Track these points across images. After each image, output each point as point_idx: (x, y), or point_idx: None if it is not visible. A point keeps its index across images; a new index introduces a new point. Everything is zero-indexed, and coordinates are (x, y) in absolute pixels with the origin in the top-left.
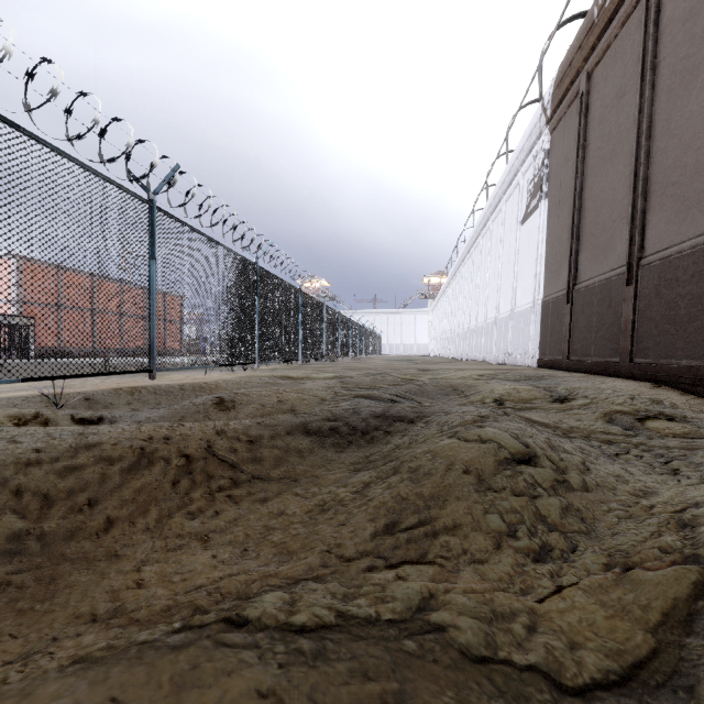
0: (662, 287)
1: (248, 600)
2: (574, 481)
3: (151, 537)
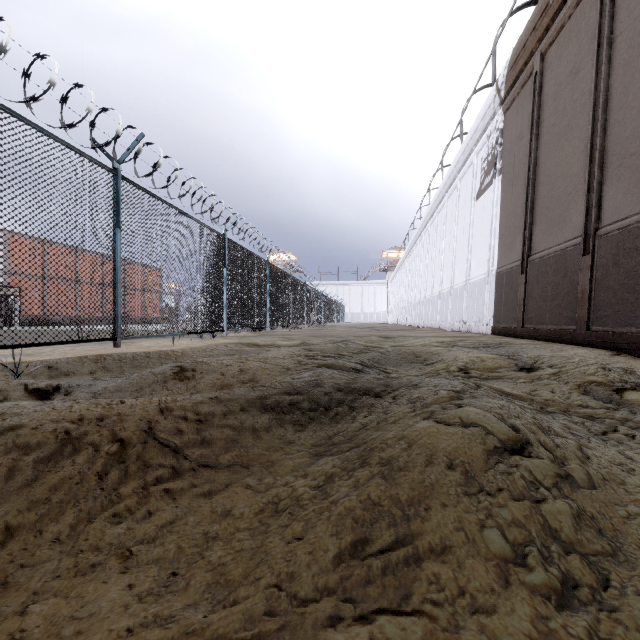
0: (621, 256)
1: None
2: (578, 475)
3: (59, 552)
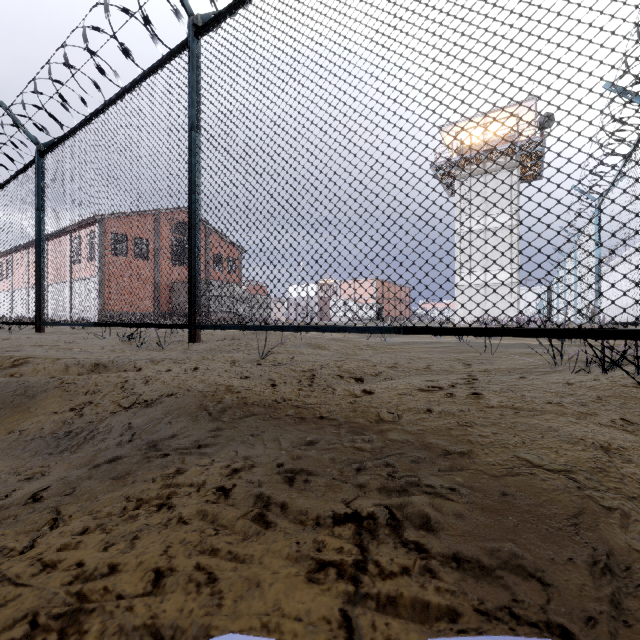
0: None
1: None
2: None
3: None
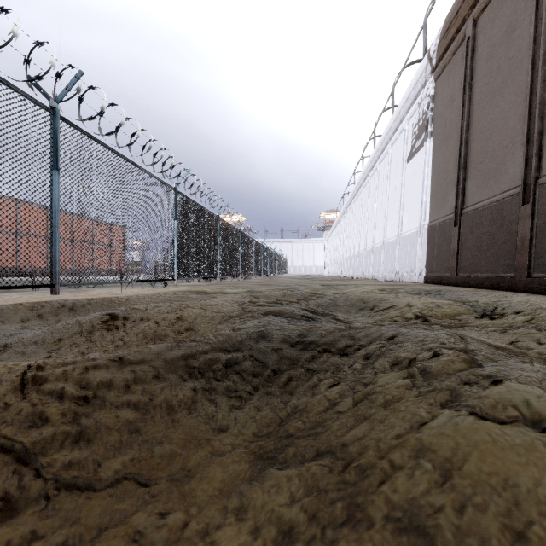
0: None
1: None
2: None
3: None
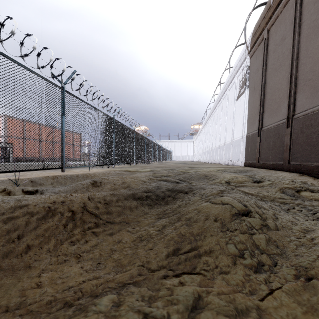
0: (304, 128)
1: (96, 297)
2: (271, 225)
3: (50, 255)
